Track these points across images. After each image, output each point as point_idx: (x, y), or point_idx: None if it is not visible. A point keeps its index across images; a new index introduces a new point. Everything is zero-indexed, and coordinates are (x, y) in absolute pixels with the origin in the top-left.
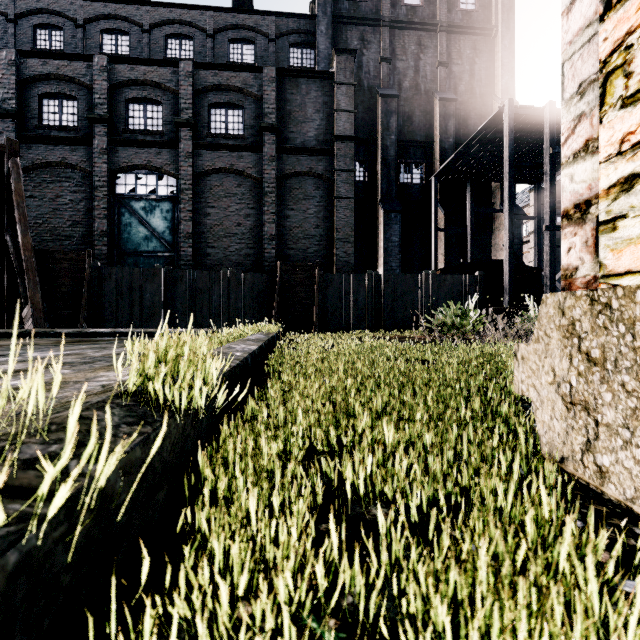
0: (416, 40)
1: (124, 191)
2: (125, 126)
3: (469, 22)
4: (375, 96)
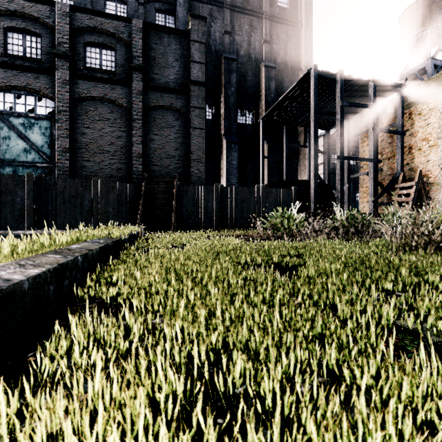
0: (249, 22)
1: (3, 108)
2: (4, 50)
3: (284, 16)
4: (220, 58)
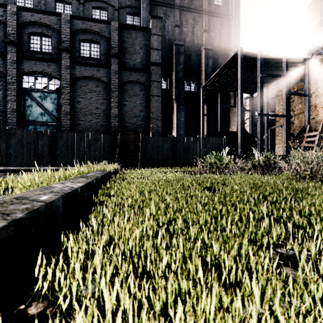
0: (193, 17)
1: (27, 86)
2: (28, 48)
3: (219, 11)
4: (172, 44)
